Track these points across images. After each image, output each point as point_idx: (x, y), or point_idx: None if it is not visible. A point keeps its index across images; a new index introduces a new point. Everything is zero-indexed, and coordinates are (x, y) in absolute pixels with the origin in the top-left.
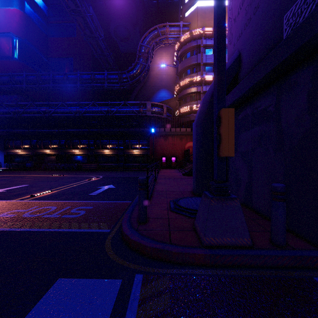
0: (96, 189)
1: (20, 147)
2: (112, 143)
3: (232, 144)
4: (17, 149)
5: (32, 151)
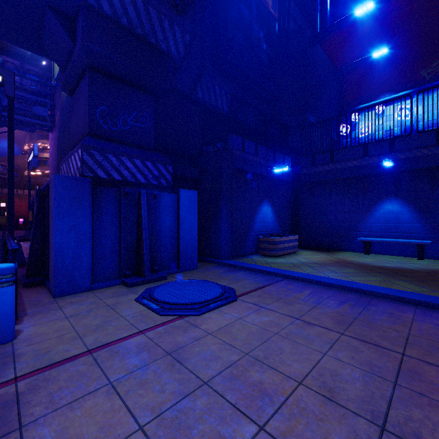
0: None
1: None
2: None
3: (32, 218)
4: None
5: None
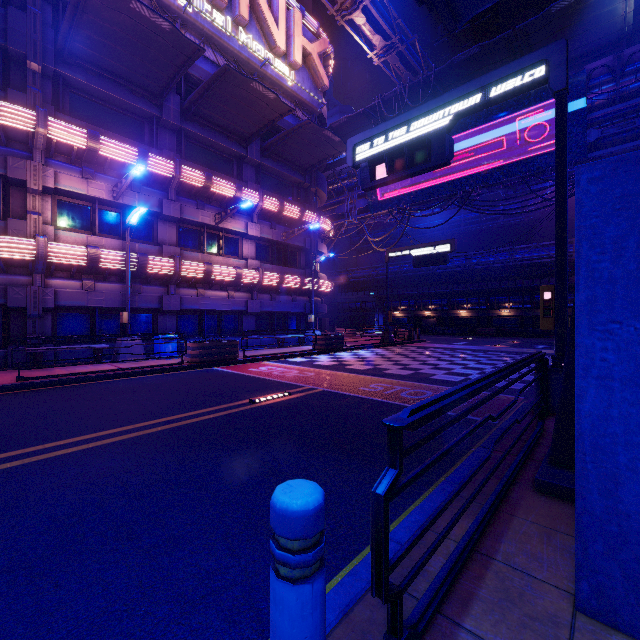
0: (534, 346)
1: (398, 309)
2: (512, 301)
3: None
4: (393, 311)
5: (411, 313)
